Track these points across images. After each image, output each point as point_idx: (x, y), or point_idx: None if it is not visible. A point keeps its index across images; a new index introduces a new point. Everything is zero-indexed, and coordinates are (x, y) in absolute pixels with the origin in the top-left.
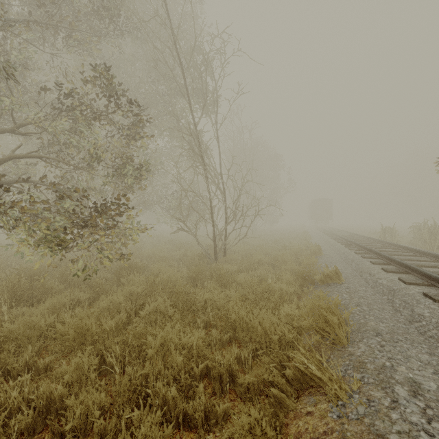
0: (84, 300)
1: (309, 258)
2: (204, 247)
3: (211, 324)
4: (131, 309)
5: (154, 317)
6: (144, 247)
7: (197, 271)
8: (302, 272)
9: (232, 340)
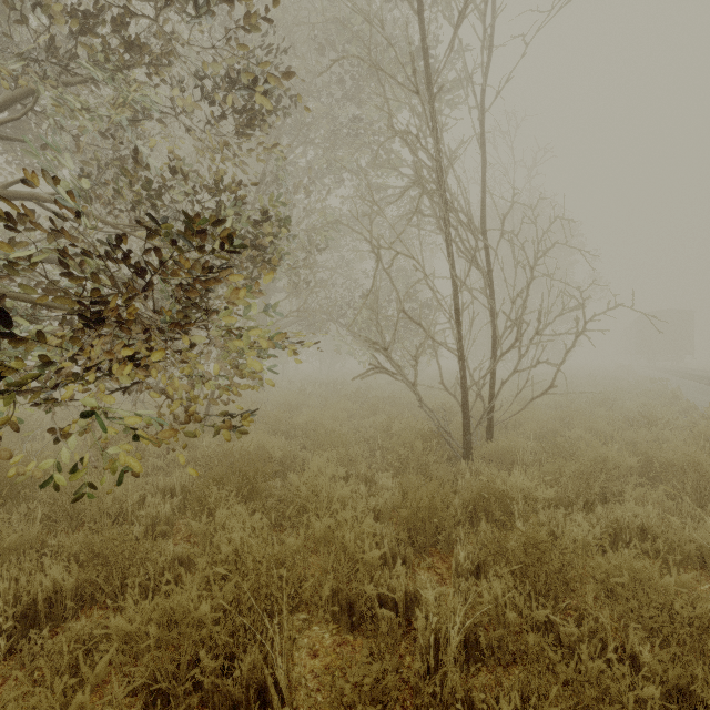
0: (65, 594)
1: None
2: (435, 415)
3: None
4: None
5: None
6: (305, 404)
7: (429, 504)
8: None
9: None
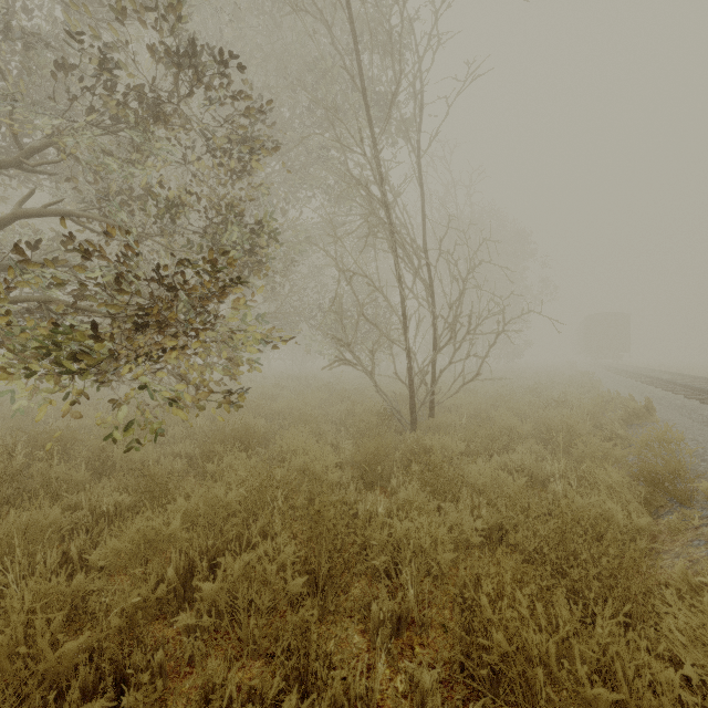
0: (122, 511)
1: (656, 431)
2: (388, 397)
3: (412, 614)
4: (202, 553)
5: (248, 595)
6: (280, 396)
7: (375, 452)
8: (654, 470)
9: (488, 706)
